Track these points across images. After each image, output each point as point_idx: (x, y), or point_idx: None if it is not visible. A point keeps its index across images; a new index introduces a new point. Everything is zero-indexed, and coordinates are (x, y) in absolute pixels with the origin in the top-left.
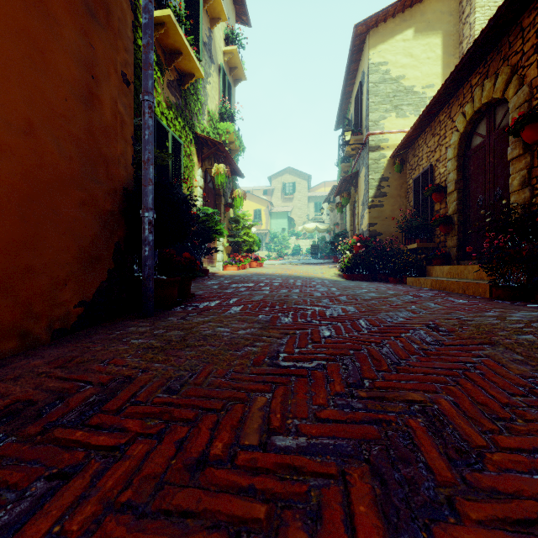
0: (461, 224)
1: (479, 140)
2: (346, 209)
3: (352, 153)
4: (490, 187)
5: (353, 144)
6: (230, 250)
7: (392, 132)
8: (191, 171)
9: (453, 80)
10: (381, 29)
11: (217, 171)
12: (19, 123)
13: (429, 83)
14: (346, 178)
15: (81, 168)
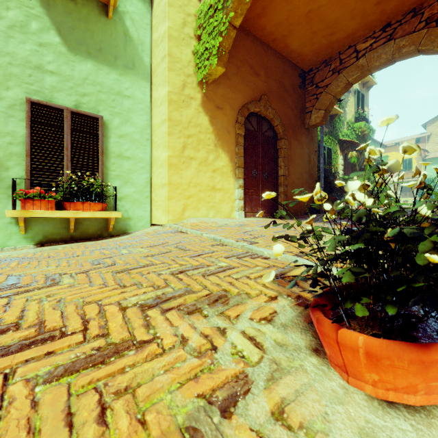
0: None
1: None
2: None
3: None
4: None
5: None
6: None
7: None
8: (336, 159)
9: None
10: None
11: (351, 156)
12: (300, 174)
13: None
14: None
15: (307, 178)
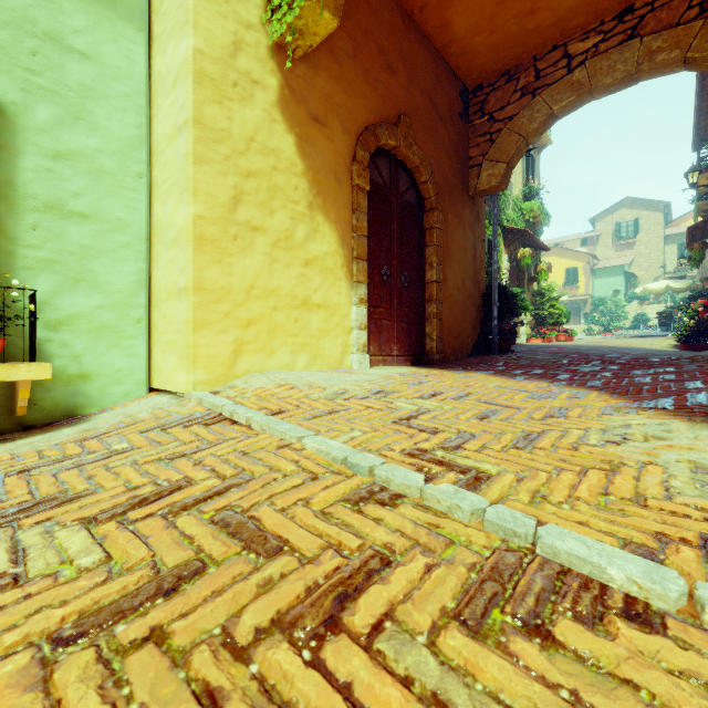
0: None
1: None
2: None
3: None
4: None
5: (702, 185)
6: (534, 323)
7: None
8: (499, 259)
9: None
10: None
11: (522, 255)
12: (461, 280)
13: None
14: (698, 225)
15: (472, 290)
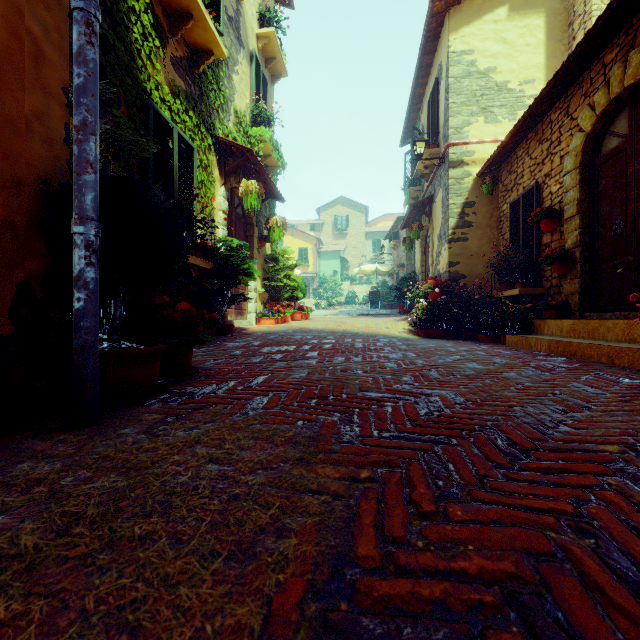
0: (586, 262)
1: (615, 142)
2: (415, 246)
3: (425, 172)
4: (635, 207)
5: (427, 158)
6: (267, 297)
7: (481, 142)
8: (209, 189)
9: (578, 56)
10: (464, 6)
11: (245, 190)
12: None
13: (529, 78)
14: (417, 205)
15: None
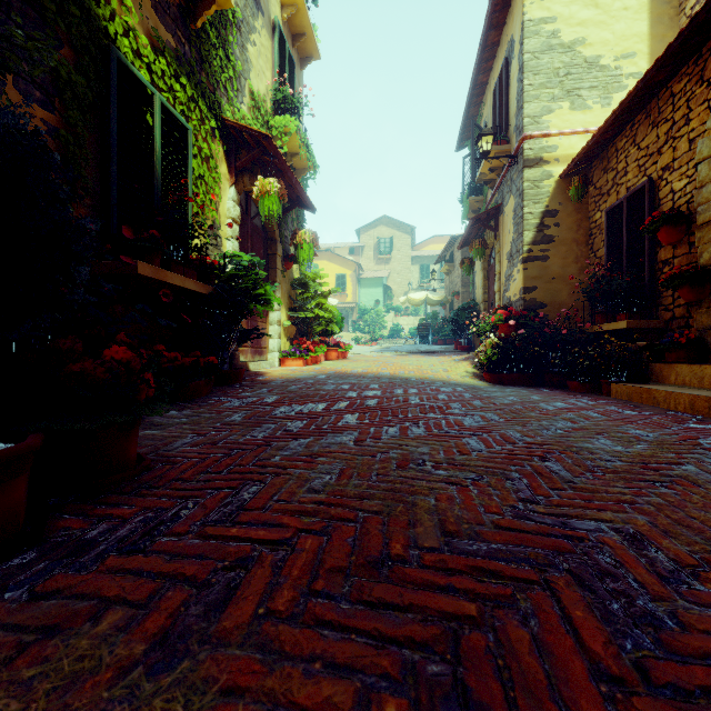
0: None
1: None
2: (475, 269)
3: (489, 177)
4: None
5: (496, 157)
6: (294, 331)
7: (566, 133)
8: (213, 189)
9: None
10: None
11: (261, 190)
12: None
13: (628, 51)
14: (481, 217)
15: None
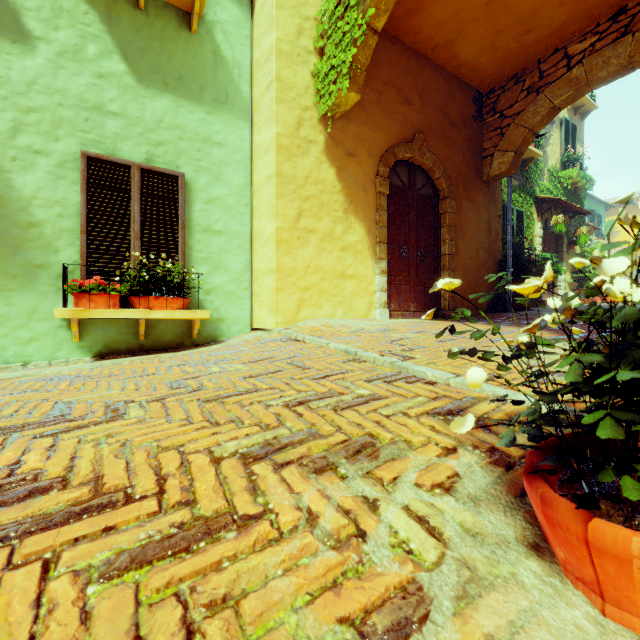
0: None
1: None
2: None
3: None
4: None
5: None
6: (576, 285)
7: None
8: (531, 227)
9: None
10: None
11: (555, 222)
12: (475, 251)
13: None
14: None
15: (486, 258)
